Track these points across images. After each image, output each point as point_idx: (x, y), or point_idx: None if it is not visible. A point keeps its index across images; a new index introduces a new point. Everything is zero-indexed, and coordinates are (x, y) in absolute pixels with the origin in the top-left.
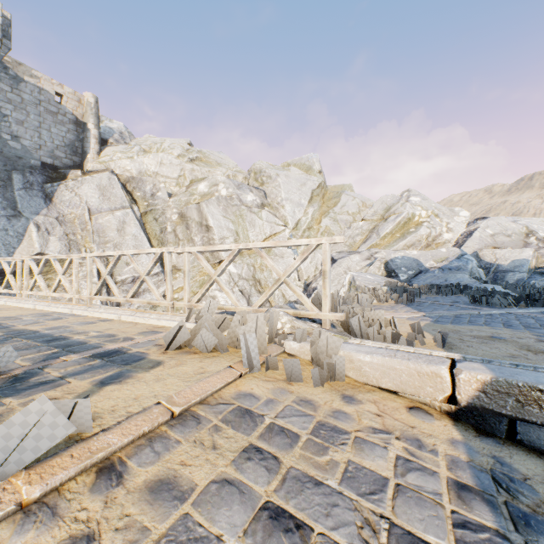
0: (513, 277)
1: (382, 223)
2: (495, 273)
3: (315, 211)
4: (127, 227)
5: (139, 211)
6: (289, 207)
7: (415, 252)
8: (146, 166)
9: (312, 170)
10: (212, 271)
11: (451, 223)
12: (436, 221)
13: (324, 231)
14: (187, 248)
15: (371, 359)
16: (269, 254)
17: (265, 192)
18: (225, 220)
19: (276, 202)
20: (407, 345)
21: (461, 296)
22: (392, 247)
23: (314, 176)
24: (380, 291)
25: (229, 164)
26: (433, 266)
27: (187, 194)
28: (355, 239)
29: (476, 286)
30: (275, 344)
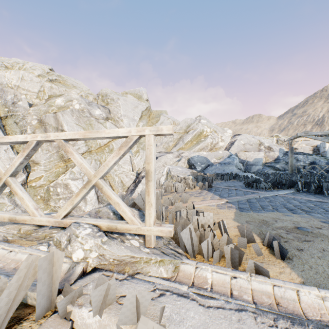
0: (255, 168)
1: (185, 134)
2: (246, 166)
3: (144, 125)
4: None
5: None
6: (126, 121)
7: (205, 153)
8: (8, 79)
9: (142, 98)
10: (3, 170)
11: (223, 137)
12: (215, 135)
13: None
14: None
15: None
16: (112, 152)
17: (109, 109)
18: (78, 127)
19: (117, 117)
20: (256, 271)
21: (235, 181)
22: (191, 150)
23: (143, 102)
24: (190, 181)
25: (82, 88)
26: (216, 162)
27: (46, 105)
28: (169, 144)
29: (242, 174)
30: (54, 316)
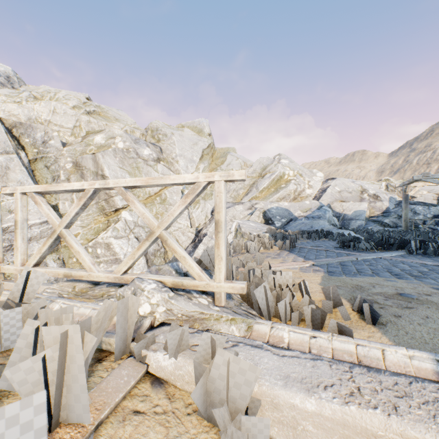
0: (356, 224)
1: (260, 179)
2: (343, 220)
3: (206, 167)
4: (11, 173)
5: (28, 157)
6: (183, 163)
7: (286, 204)
8: (37, 113)
9: (203, 132)
10: (57, 221)
11: (311, 182)
12: (300, 179)
13: (213, 185)
14: (20, 187)
15: (317, 409)
16: (164, 204)
17: (161, 148)
18: (122, 171)
19: (171, 158)
20: (339, 331)
21: (327, 240)
22: (268, 199)
23: (204, 137)
24: (266, 239)
25: (127, 121)
26: (301, 215)
27: (83, 144)
28: (239, 192)
29: (336, 232)
30: (130, 359)
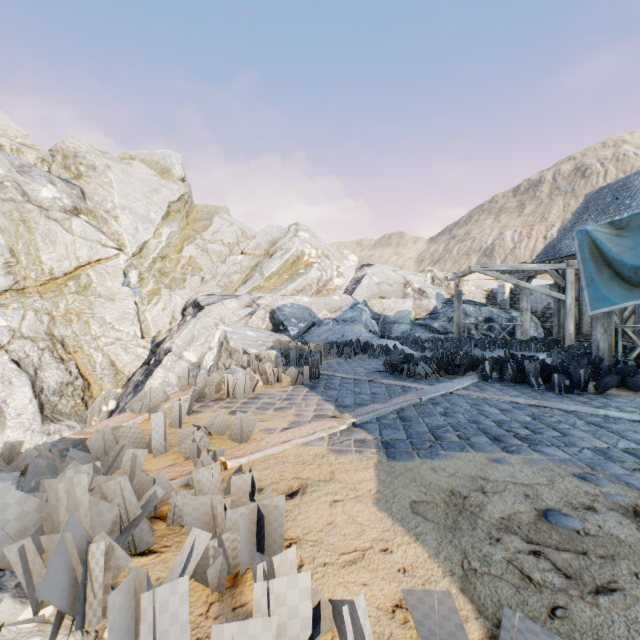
0: (399, 329)
1: (268, 259)
2: (384, 325)
3: (174, 233)
4: None
5: None
6: (128, 221)
7: (306, 299)
8: None
9: (170, 174)
10: None
11: (342, 267)
12: (327, 263)
13: (187, 264)
14: None
15: None
16: (86, 294)
17: (84, 190)
18: None
19: (104, 209)
20: None
21: (366, 357)
22: (279, 292)
23: (173, 183)
24: (268, 365)
25: (6, 128)
26: (328, 317)
27: None
28: (232, 278)
29: (378, 344)
30: None
